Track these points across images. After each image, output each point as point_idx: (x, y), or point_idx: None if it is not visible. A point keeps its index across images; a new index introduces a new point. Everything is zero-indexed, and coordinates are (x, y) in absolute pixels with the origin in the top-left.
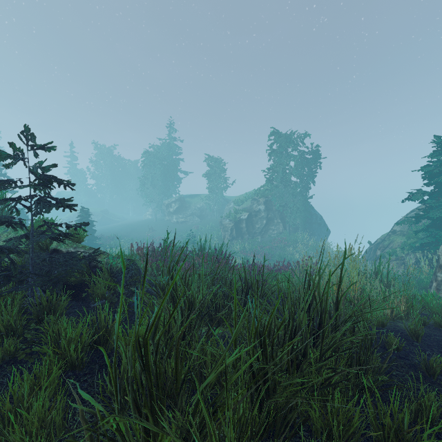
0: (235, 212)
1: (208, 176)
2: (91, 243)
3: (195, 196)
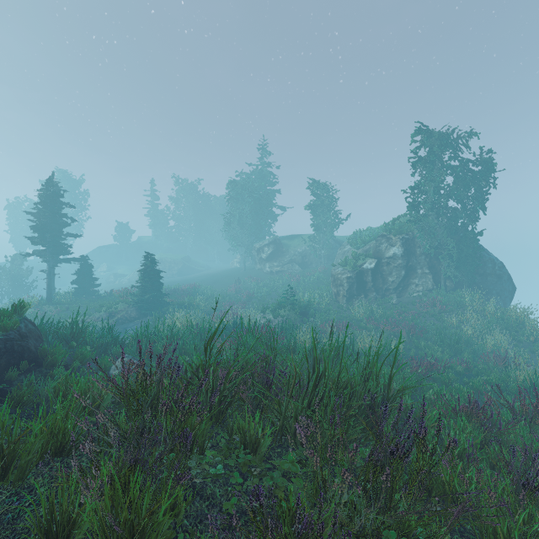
0: (355, 258)
1: (313, 209)
2: (157, 300)
3: (295, 237)
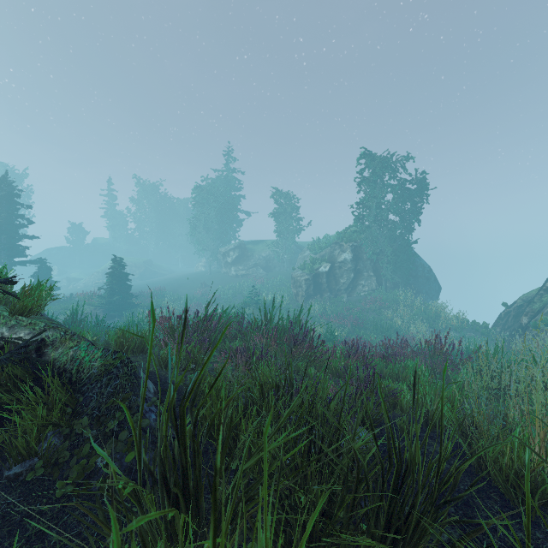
0: (312, 262)
1: (276, 216)
2: (126, 302)
3: (260, 242)
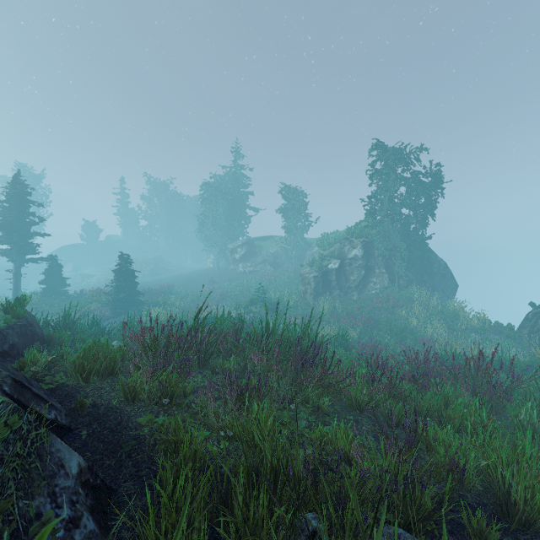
0: (321, 258)
1: (284, 212)
2: (132, 299)
3: (268, 238)
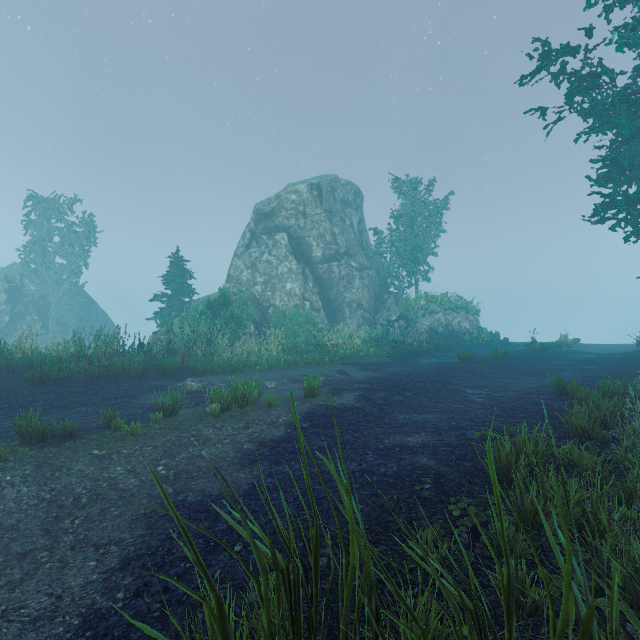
0: None
1: None
2: None
3: None
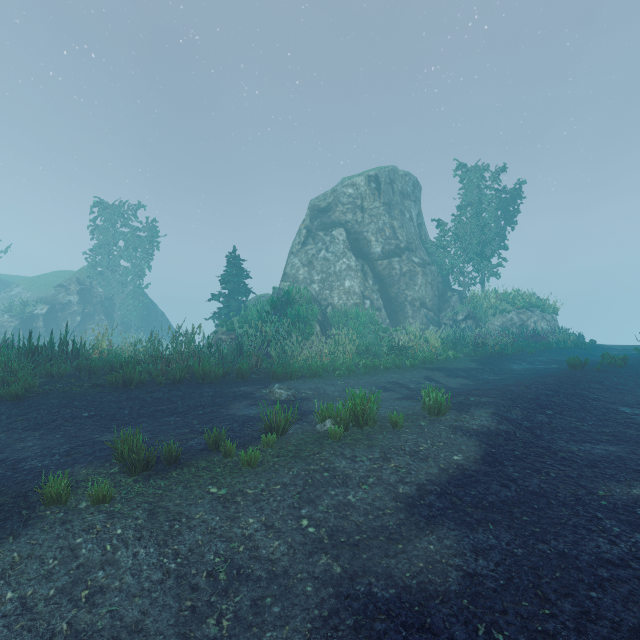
0: (24, 303)
1: None
2: None
3: None
